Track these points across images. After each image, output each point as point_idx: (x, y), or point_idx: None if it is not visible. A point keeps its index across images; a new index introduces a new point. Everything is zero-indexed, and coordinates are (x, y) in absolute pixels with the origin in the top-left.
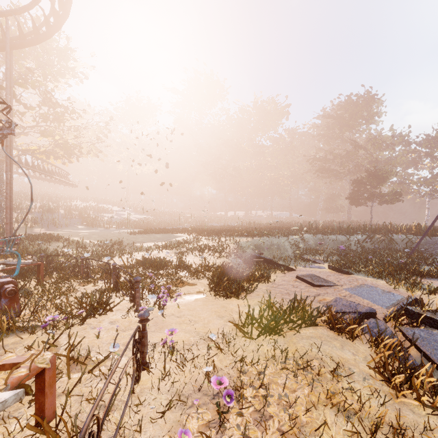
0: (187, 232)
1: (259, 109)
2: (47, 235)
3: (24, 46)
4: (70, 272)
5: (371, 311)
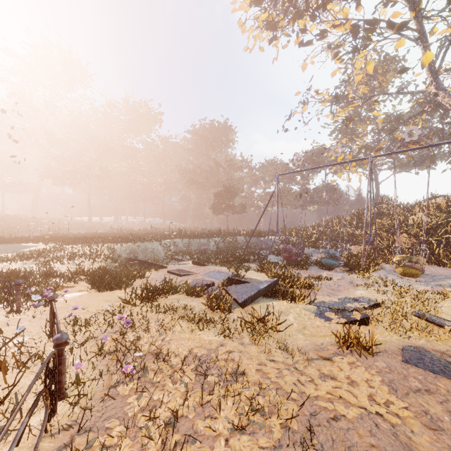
0: (41, 241)
1: (131, 109)
2: None
3: None
4: None
5: (212, 282)
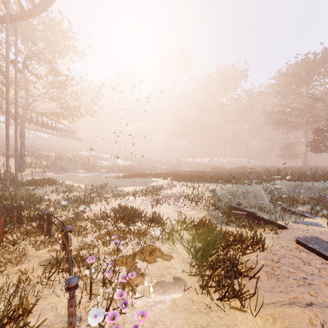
0: (162, 177)
1: (222, 74)
2: (45, 180)
3: (24, 18)
4: (37, 226)
5: None
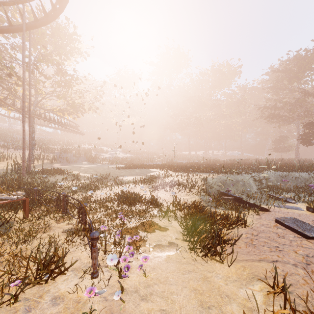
0: (159, 168)
1: (216, 71)
2: (55, 170)
3: (37, 27)
4: (54, 206)
5: None
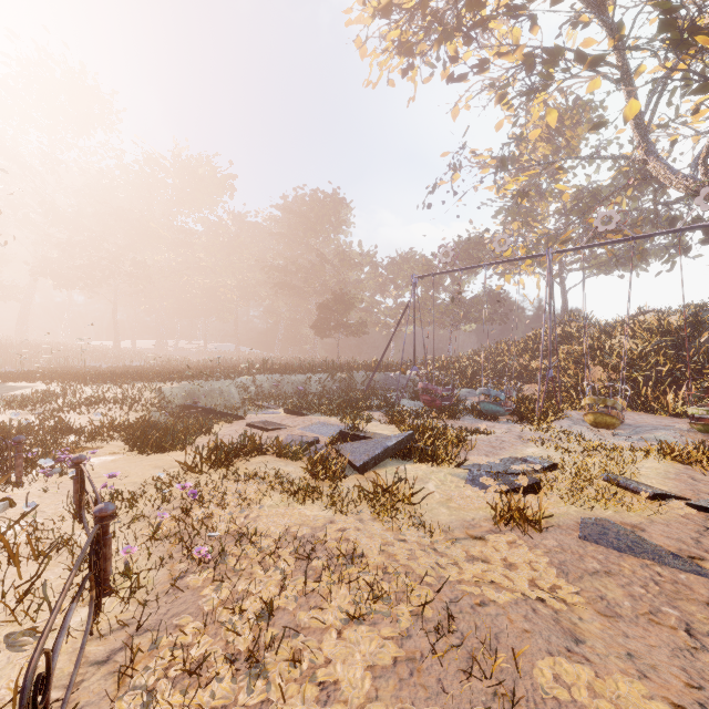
0: (39, 379)
1: (184, 168)
2: None
3: None
4: None
5: (316, 439)
